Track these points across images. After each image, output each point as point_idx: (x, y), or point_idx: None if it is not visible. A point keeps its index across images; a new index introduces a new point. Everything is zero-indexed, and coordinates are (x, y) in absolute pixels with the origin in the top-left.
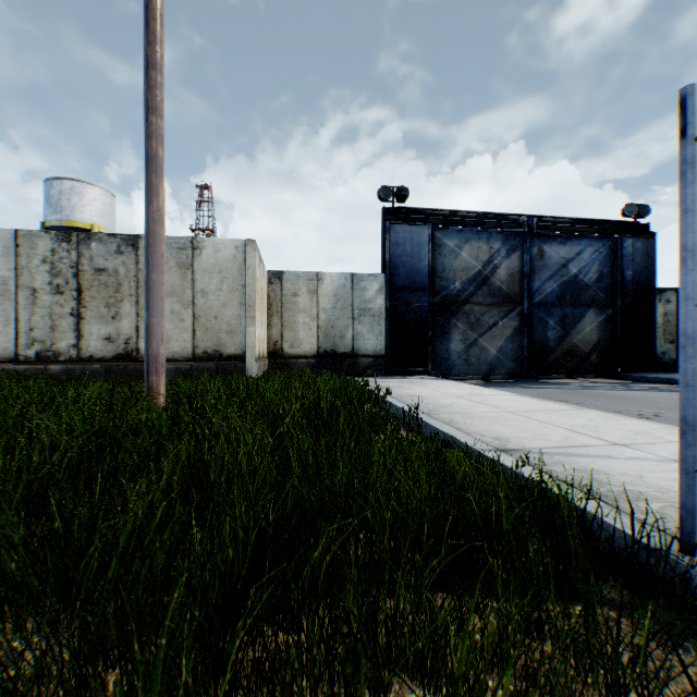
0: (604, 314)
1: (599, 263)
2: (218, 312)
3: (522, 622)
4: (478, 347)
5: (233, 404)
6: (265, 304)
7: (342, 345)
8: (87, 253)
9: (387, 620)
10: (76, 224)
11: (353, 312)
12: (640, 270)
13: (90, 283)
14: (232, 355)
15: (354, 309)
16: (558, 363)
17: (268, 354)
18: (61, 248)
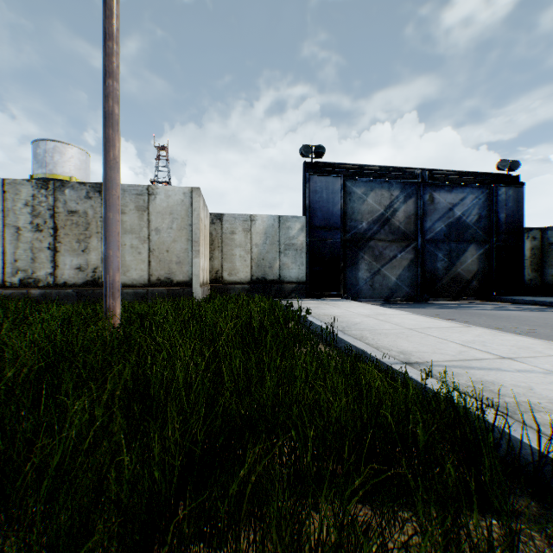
0: (483, 248)
1: (479, 207)
2: (169, 246)
3: (448, 552)
4: (381, 275)
5: (177, 323)
6: (208, 240)
7: (271, 274)
8: (62, 198)
9: (311, 551)
10: (58, 177)
11: (280, 246)
12: (512, 213)
13: (64, 223)
14: (181, 282)
15: (280, 245)
16: (445, 288)
17: (211, 281)
18: (40, 194)
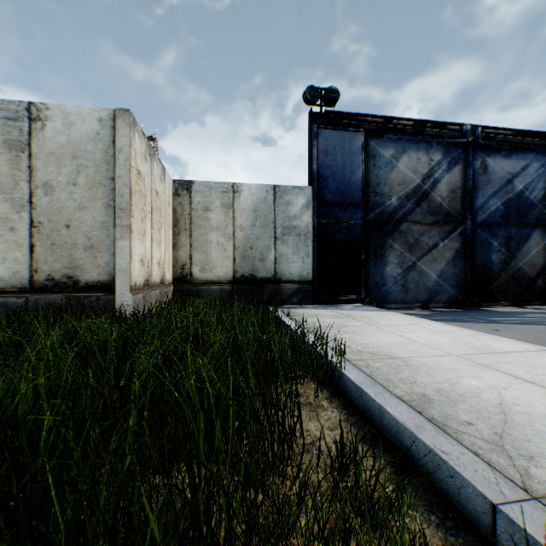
0: None
1: (545, 179)
2: (71, 217)
3: None
4: (417, 272)
5: None
6: (168, 218)
7: (262, 269)
8: None
9: None
10: None
11: (275, 230)
12: None
13: None
14: (94, 283)
15: (276, 227)
16: (502, 289)
17: (174, 279)
18: None
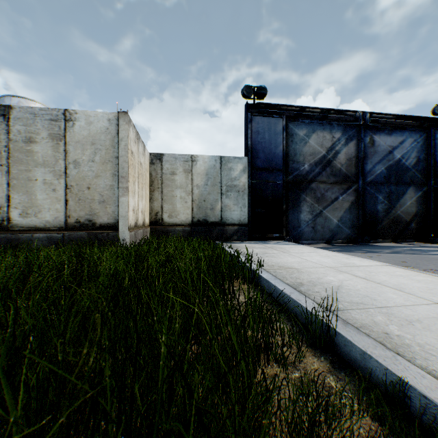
0: (421, 191)
1: (417, 150)
2: (91, 182)
3: None
4: (323, 217)
5: None
6: (146, 180)
7: (212, 216)
8: None
9: None
10: None
11: (221, 188)
12: None
13: None
14: (105, 224)
15: (222, 186)
16: (385, 230)
17: (150, 223)
18: None
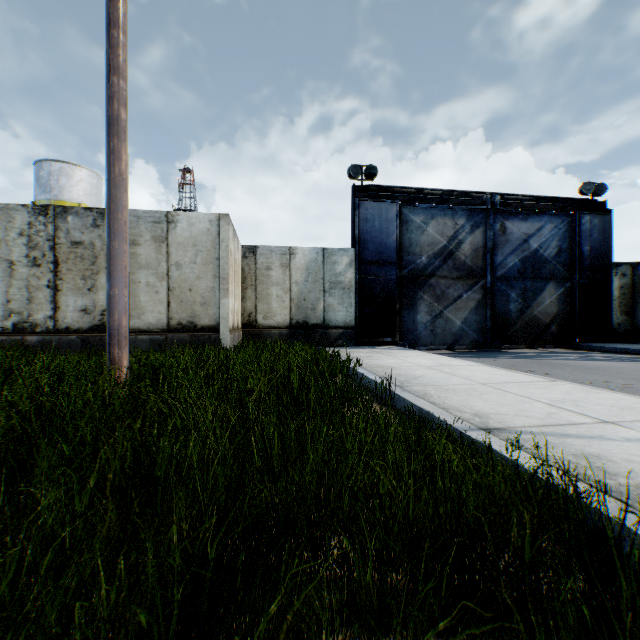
0: (563, 287)
1: (558, 238)
2: (192, 284)
3: None
4: (444, 319)
5: (198, 378)
6: (239, 277)
7: (314, 317)
8: (64, 226)
9: None
10: (64, 204)
11: (324, 285)
12: (598, 245)
13: (67, 256)
14: (206, 326)
15: (325, 282)
16: (519, 333)
17: (243, 325)
18: (38, 222)
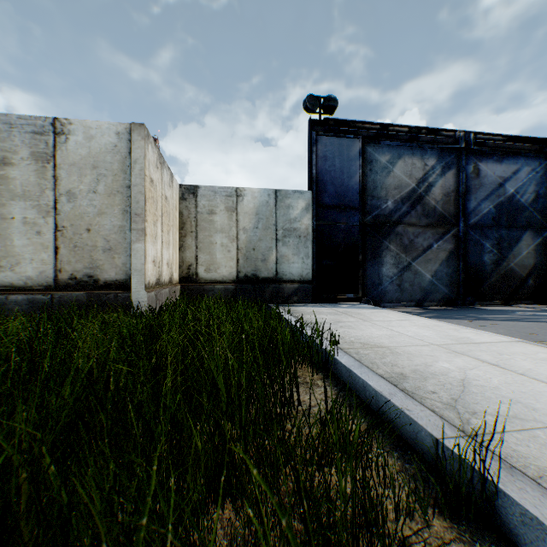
0: (541, 236)
1: (535, 182)
2: (92, 221)
3: None
4: (412, 272)
5: None
6: (175, 221)
7: (264, 269)
8: None
9: None
10: None
11: (276, 232)
12: None
13: None
14: (112, 281)
15: (278, 229)
16: (494, 288)
17: (181, 279)
18: None
